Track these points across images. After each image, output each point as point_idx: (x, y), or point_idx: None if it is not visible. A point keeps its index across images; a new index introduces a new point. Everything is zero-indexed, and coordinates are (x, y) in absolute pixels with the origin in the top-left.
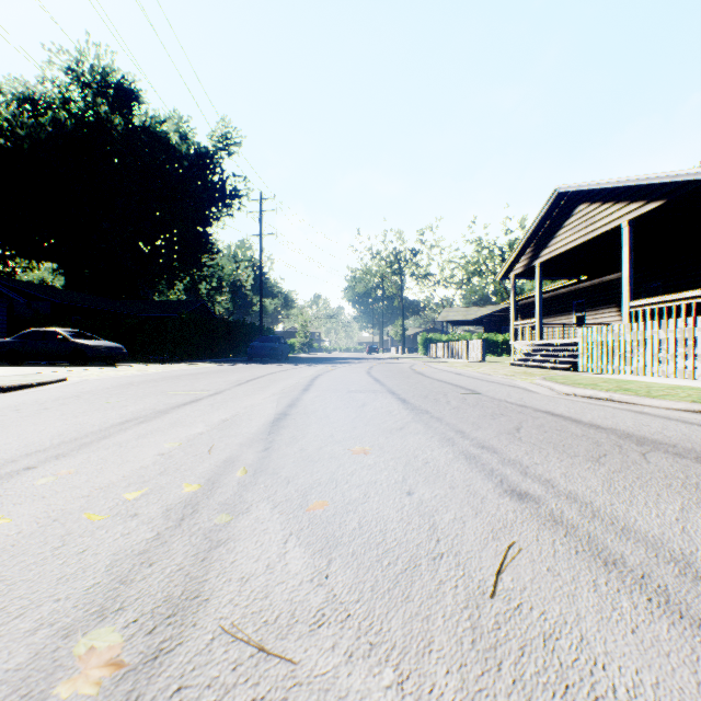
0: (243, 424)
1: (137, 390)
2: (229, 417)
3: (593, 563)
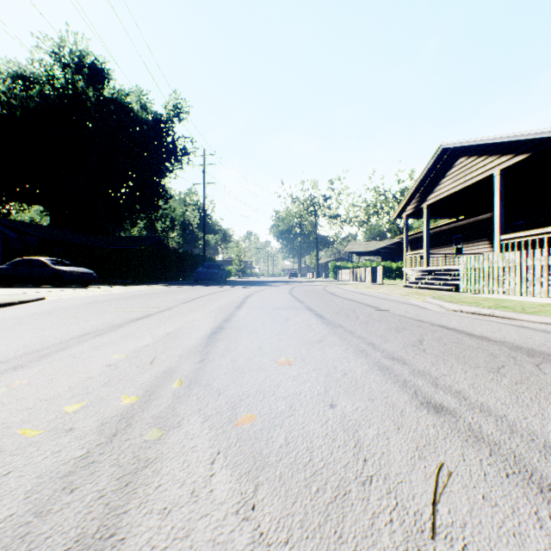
0: (184, 337)
1: (100, 307)
2: (173, 331)
3: (528, 489)
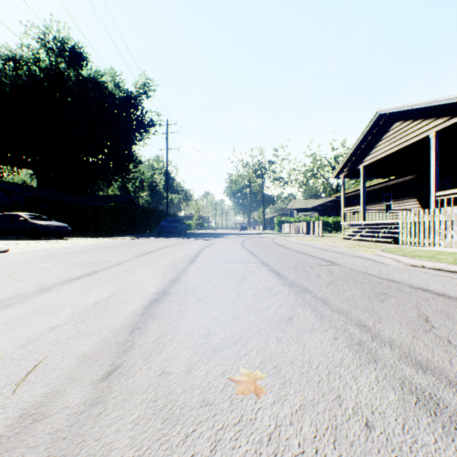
0: (112, 310)
1: (52, 261)
2: (104, 298)
3: None
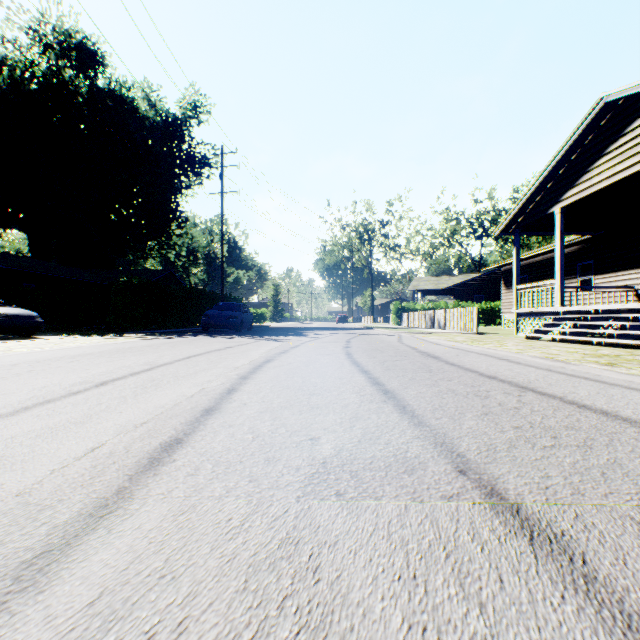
0: None
1: None
2: None
3: None
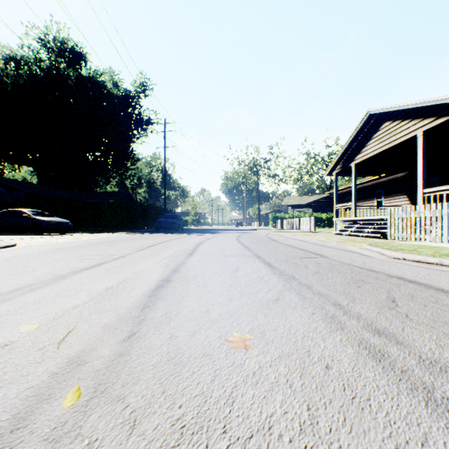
0: (124, 293)
1: (60, 254)
2: (115, 284)
3: None
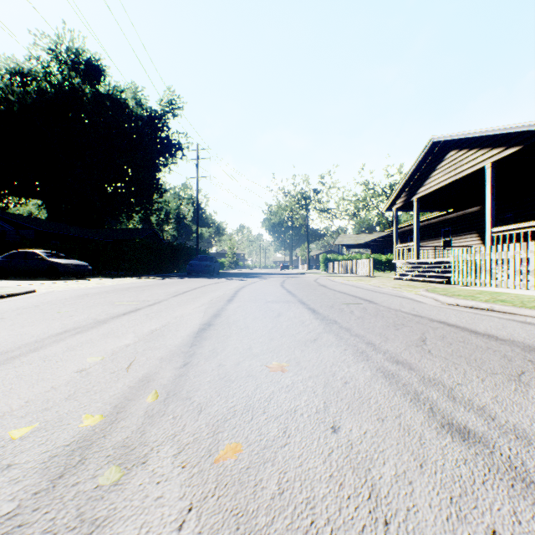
0: (169, 335)
1: (89, 300)
2: (158, 328)
3: None
